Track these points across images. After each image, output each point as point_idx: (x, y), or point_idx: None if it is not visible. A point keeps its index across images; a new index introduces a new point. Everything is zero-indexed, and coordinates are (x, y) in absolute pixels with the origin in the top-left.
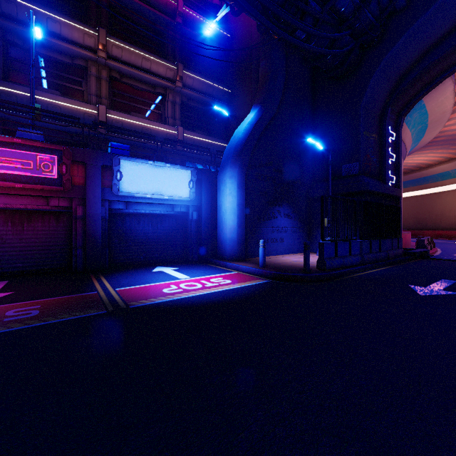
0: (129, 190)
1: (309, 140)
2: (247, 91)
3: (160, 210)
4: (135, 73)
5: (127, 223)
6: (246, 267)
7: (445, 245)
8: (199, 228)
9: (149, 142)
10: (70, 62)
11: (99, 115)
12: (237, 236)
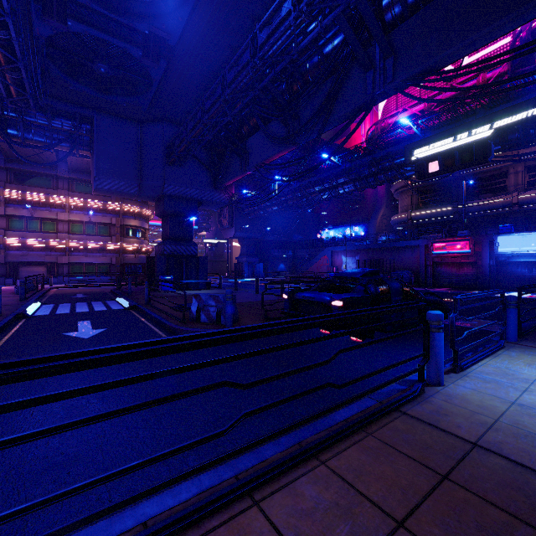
0: (504, 251)
1: None
2: None
3: (533, 259)
4: None
5: (509, 267)
6: None
7: None
8: None
9: None
10: (498, 172)
11: (512, 200)
12: None
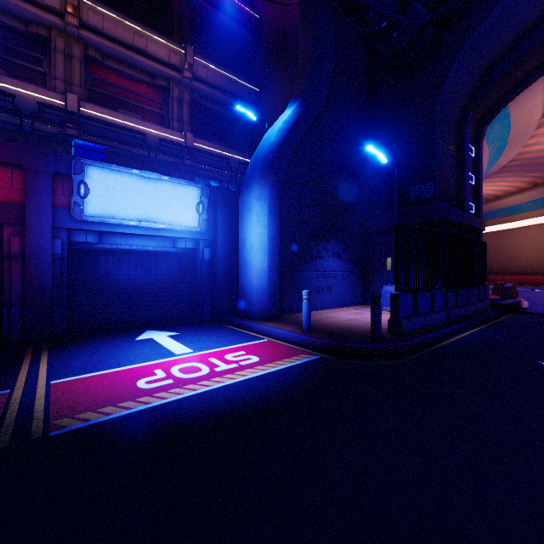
0: (101, 213)
1: (369, 149)
2: (281, 89)
3: (154, 246)
4: (123, 54)
5: (102, 264)
6: (281, 332)
7: (524, 293)
8: (213, 272)
9: (145, 151)
10: (24, 29)
11: (67, 107)
12: (268, 284)
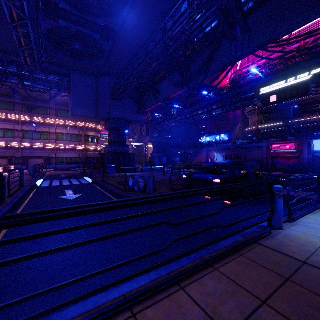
0: (317, 149)
1: None
2: None
3: None
4: None
5: None
6: None
7: None
8: None
9: None
10: (313, 100)
11: None
12: None
